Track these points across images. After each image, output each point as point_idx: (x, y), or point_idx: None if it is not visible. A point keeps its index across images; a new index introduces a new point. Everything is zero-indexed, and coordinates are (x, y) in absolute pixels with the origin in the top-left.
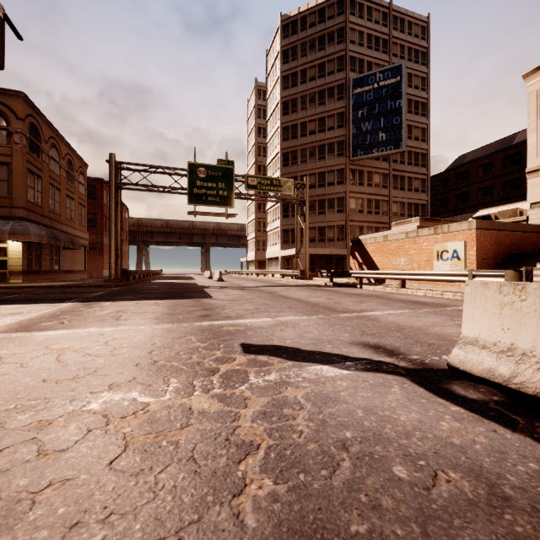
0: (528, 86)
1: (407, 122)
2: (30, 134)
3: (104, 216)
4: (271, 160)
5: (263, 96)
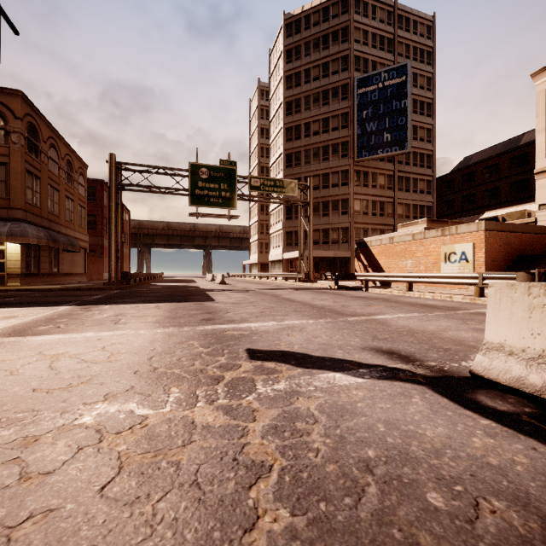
0: (537, 85)
1: (412, 123)
2: (29, 134)
3: (104, 218)
4: (274, 161)
5: (266, 96)
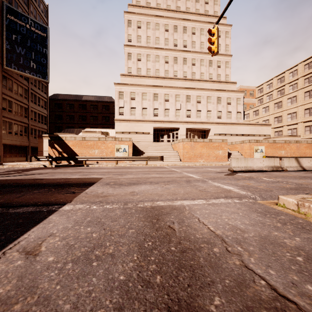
0: (115, 88)
1: None
2: None
3: None
4: None
5: None
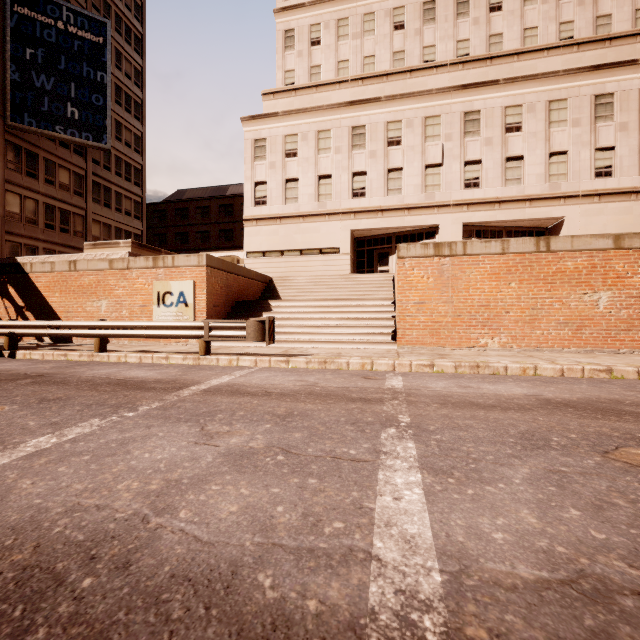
0: (245, 131)
1: (114, 115)
2: None
3: None
4: None
5: None
